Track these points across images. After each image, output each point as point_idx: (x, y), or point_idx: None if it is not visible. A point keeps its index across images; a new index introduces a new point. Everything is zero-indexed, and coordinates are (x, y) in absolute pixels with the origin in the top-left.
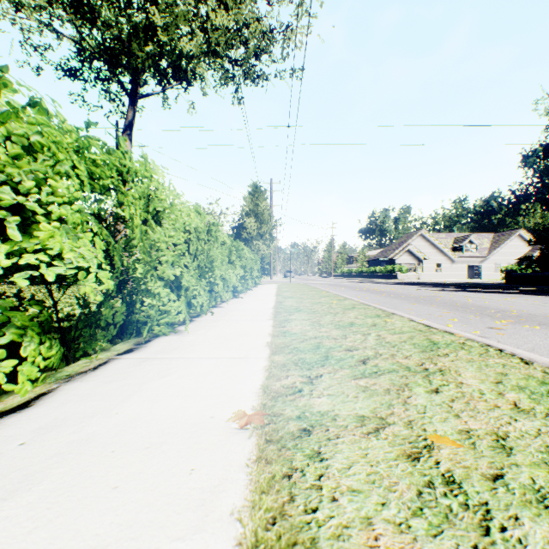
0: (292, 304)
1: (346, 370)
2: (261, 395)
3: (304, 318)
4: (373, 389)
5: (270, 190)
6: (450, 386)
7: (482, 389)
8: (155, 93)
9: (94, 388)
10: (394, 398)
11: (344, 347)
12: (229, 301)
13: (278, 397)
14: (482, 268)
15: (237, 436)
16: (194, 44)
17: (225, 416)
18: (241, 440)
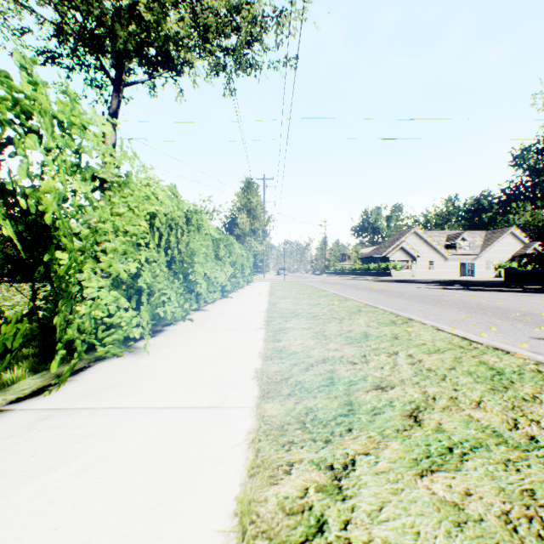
0: (287, 305)
1: (395, 443)
2: None
3: (303, 327)
4: (474, 515)
5: (263, 186)
6: None
7: None
8: (142, 80)
9: None
10: None
11: (371, 382)
12: (215, 302)
13: None
14: (475, 266)
15: None
16: (181, 25)
17: None
18: None
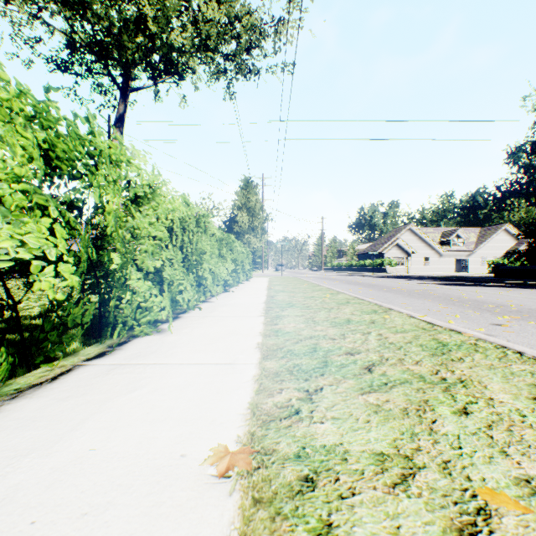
0: (284, 298)
1: (351, 380)
2: (248, 419)
3: (297, 314)
4: (387, 408)
5: (262, 185)
6: (480, 404)
7: (520, 409)
8: (147, 86)
9: (43, 408)
10: (415, 423)
11: (344, 350)
12: (219, 295)
13: (270, 422)
14: (469, 262)
15: (213, 490)
16: (185, 36)
17: (200, 454)
18: (219, 499)
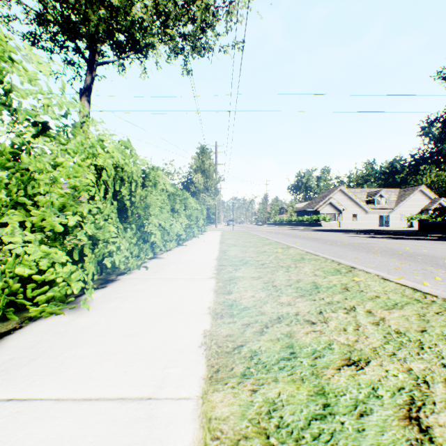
0: (236, 253)
1: None
2: None
3: (253, 276)
4: None
5: (215, 152)
6: None
7: None
8: (112, 60)
9: None
10: None
11: (339, 352)
12: (172, 250)
13: None
14: (390, 218)
15: None
16: (144, 11)
17: None
18: None
